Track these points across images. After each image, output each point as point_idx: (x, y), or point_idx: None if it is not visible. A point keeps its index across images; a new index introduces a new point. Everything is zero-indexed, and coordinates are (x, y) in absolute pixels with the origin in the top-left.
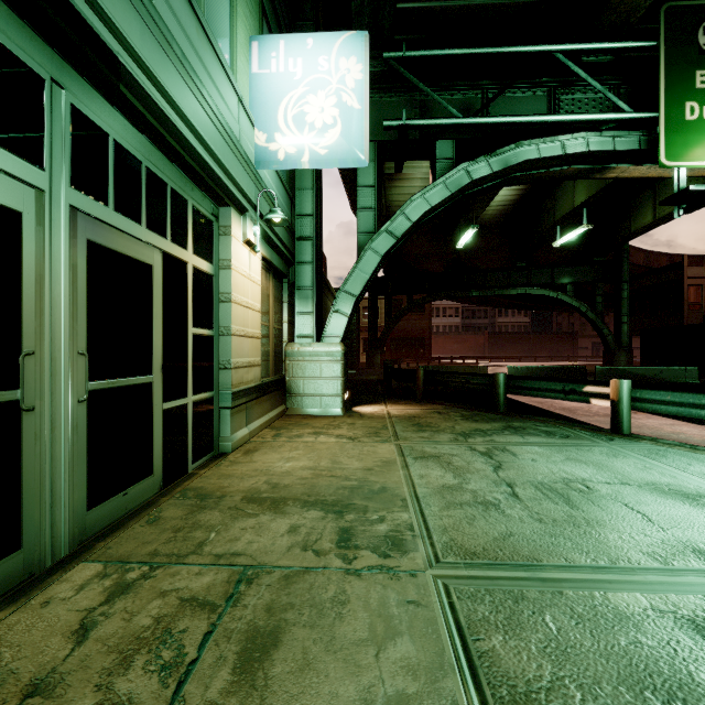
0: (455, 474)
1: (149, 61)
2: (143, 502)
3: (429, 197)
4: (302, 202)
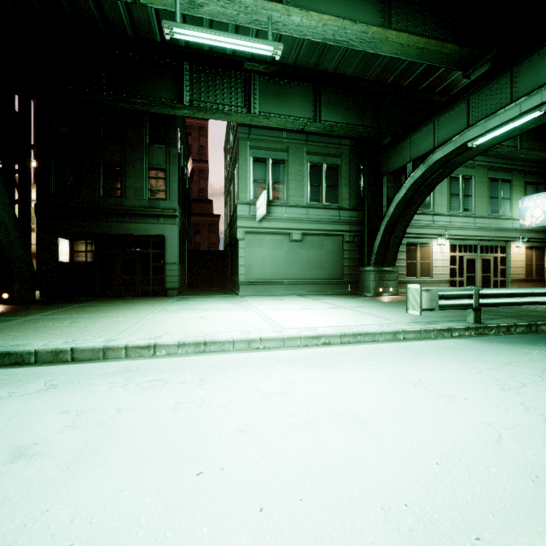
0: None
1: (489, 235)
2: None
3: None
4: None
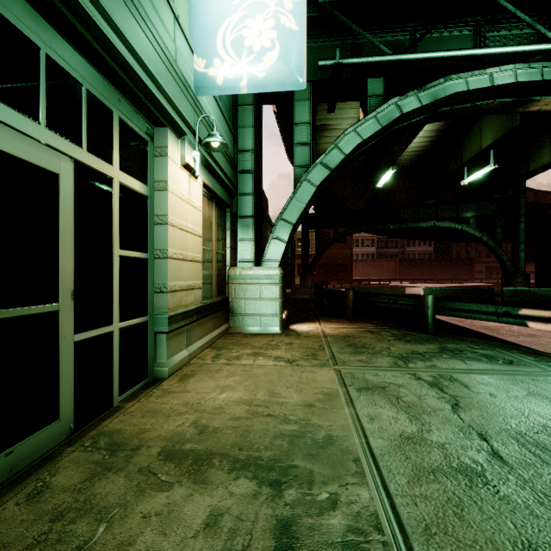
0: (409, 415)
1: None
2: (42, 455)
3: (361, 131)
4: (243, 138)
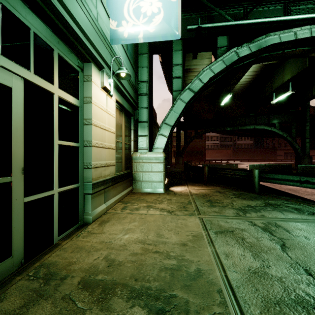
0: (252, 253)
1: None
2: None
3: (213, 68)
4: (141, 74)
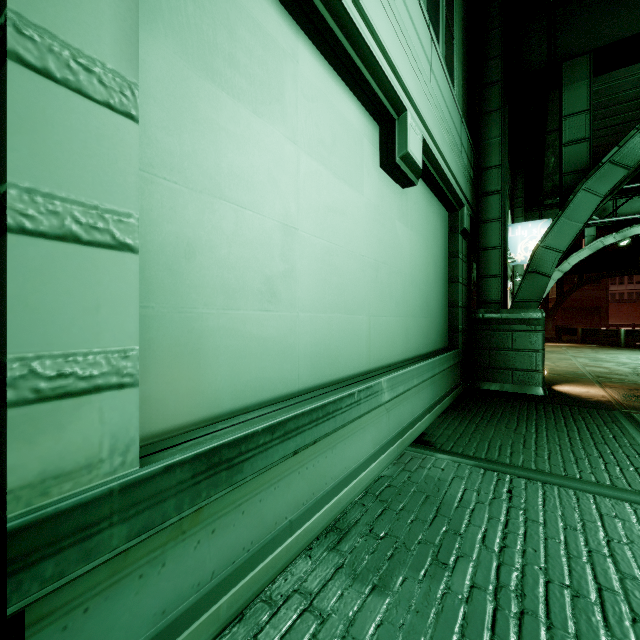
0: (581, 351)
1: None
2: None
3: (580, 254)
4: None
